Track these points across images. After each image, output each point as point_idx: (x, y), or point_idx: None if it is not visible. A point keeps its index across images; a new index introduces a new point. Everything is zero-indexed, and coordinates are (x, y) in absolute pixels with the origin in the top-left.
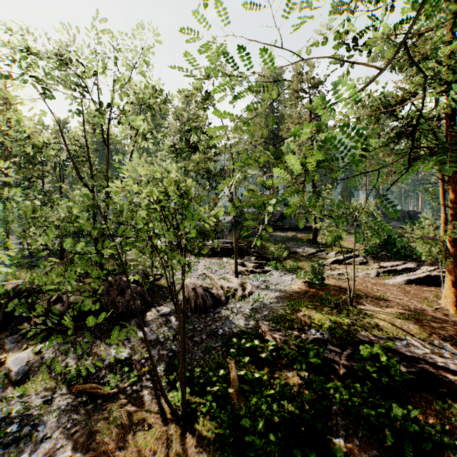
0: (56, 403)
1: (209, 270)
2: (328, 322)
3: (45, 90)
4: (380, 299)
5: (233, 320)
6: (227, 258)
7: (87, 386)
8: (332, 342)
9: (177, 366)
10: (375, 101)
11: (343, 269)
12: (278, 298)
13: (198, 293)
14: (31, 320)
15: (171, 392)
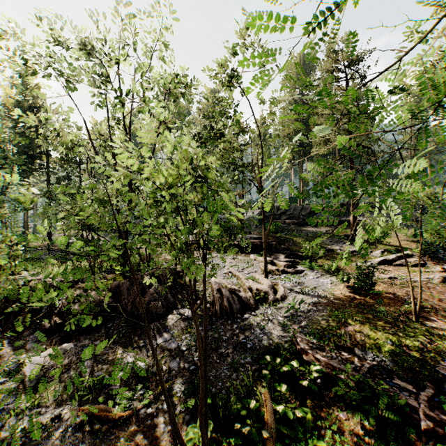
0: (63, 422)
1: (236, 268)
2: (390, 344)
3: (69, 82)
4: None
5: (263, 330)
6: (255, 254)
7: (96, 406)
8: (399, 374)
9: (198, 388)
10: None
11: (395, 271)
12: (317, 305)
13: (223, 295)
14: (52, 319)
15: (190, 426)
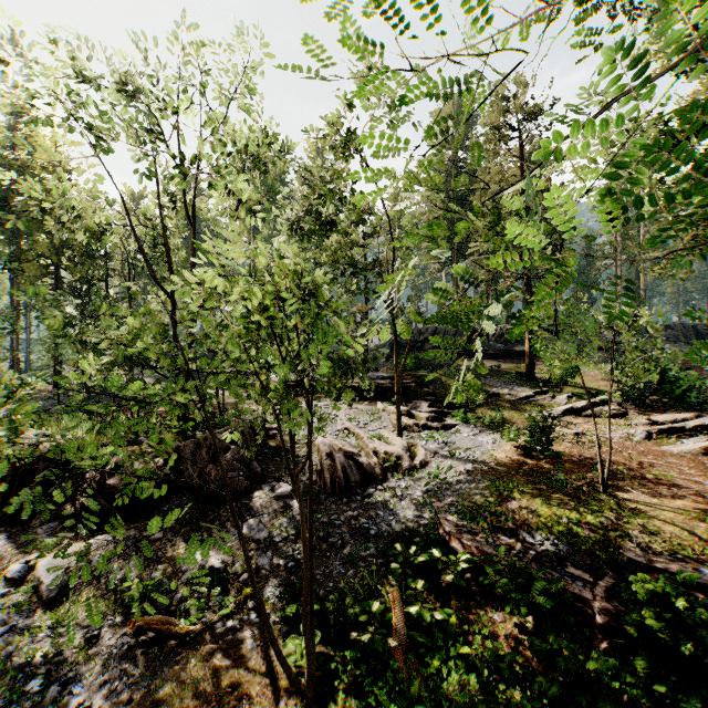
0: (104, 644)
1: (355, 422)
2: (566, 522)
3: (100, 140)
4: (657, 481)
5: (394, 510)
6: (384, 402)
7: (153, 618)
8: (574, 560)
9: (300, 590)
10: (648, 130)
11: (584, 425)
12: (472, 473)
13: (336, 462)
14: (76, 501)
15: (290, 638)
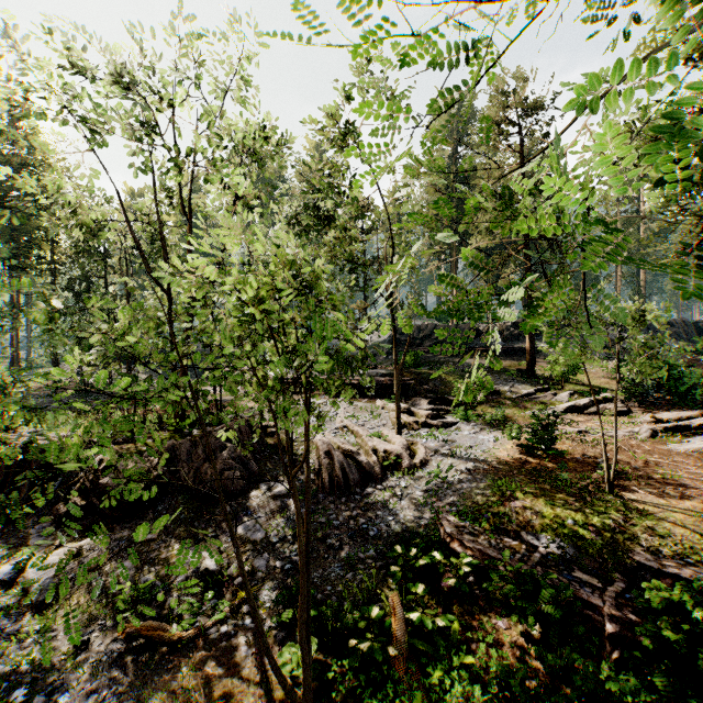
0: (93, 650)
1: (354, 420)
2: (571, 524)
3: (95, 133)
4: (664, 481)
5: (394, 511)
6: (383, 400)
7: (144, 624)
8: (581, 564)
9: (297, 594)
10: (655, 120)
11: (587, 423)
12: (473, 472)
13: (335, 461)
14: (69, 500)
15: (286, 646)
